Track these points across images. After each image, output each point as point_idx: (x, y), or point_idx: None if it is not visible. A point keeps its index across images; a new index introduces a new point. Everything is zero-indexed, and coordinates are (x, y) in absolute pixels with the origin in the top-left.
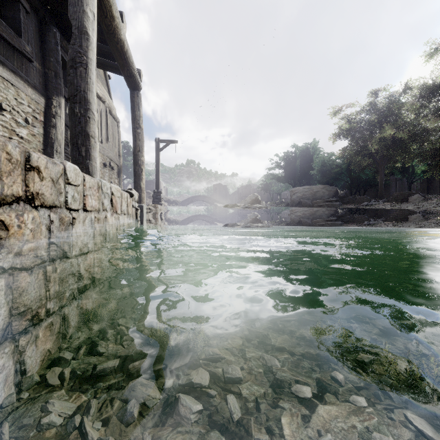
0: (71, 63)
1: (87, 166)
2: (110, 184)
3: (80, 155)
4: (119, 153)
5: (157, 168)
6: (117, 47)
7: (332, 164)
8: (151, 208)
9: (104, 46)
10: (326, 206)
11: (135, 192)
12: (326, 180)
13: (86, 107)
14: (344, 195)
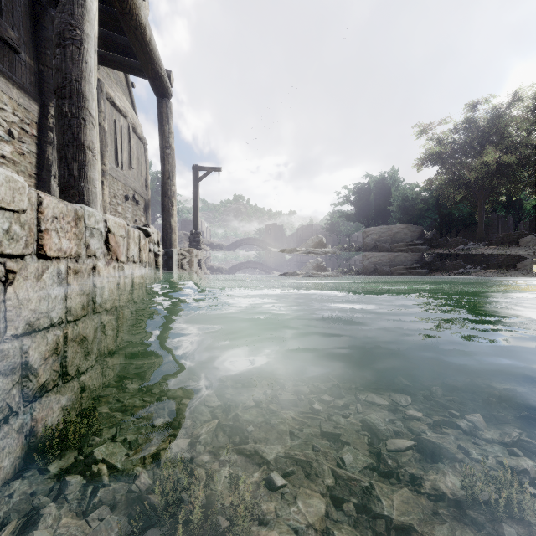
0: (58, 40)
1: (81, 190)
2: (104, 215)
3: (70, 175)
4: (146, 184)
5: (195, 203)
6: (136, 35)
7: (416, 198)
8: (184, 254)
9: (121, 37)
10: (409, 251)
11: (153, 231)
12: (408, 218)
13: (80, 104)
14: (431, 237)
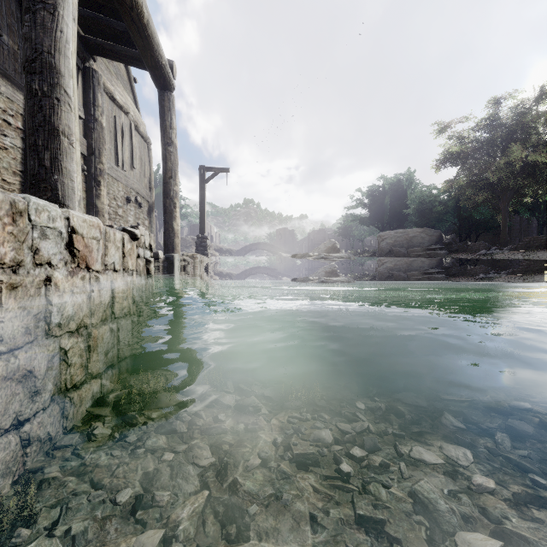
0: (27, 4)
1: (54, 184)
2: (67, 211)
3: (40, 166)
4: (150, 185)
5: (202, 206)
6: (132, 16)
7: (434, 200)
8: (187, 259)
9: (118, 23)
10: (427, 256)
11: (144, 233)
12: (425, 221)
13: (53, 81)
14: (450, 241)
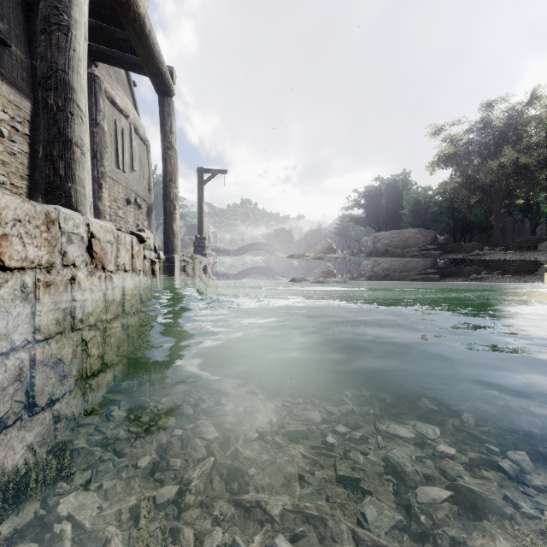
0: (43, 25)
1: (68, 191)
2: (87, 218)
3: (56, 175)
4: (149, 187)
5: (200, 207)
6: (134, 27)
7: (429, 201)
8: (187, 260)
9: (120, 31)
10: (421, 256)
11: (149, 236)
12: (420, 222)
13: (67, 96)
14: (445, 242)
